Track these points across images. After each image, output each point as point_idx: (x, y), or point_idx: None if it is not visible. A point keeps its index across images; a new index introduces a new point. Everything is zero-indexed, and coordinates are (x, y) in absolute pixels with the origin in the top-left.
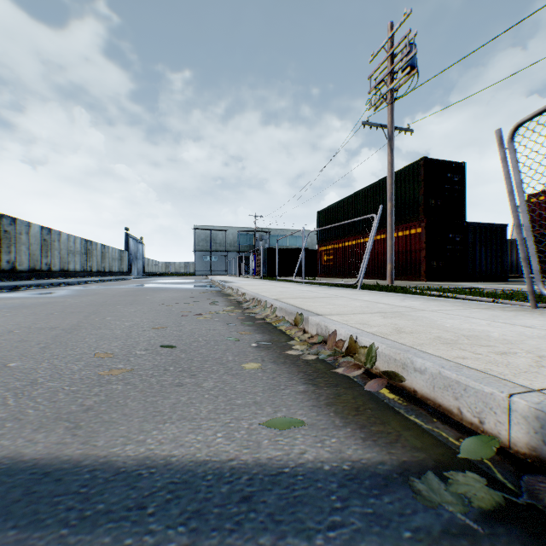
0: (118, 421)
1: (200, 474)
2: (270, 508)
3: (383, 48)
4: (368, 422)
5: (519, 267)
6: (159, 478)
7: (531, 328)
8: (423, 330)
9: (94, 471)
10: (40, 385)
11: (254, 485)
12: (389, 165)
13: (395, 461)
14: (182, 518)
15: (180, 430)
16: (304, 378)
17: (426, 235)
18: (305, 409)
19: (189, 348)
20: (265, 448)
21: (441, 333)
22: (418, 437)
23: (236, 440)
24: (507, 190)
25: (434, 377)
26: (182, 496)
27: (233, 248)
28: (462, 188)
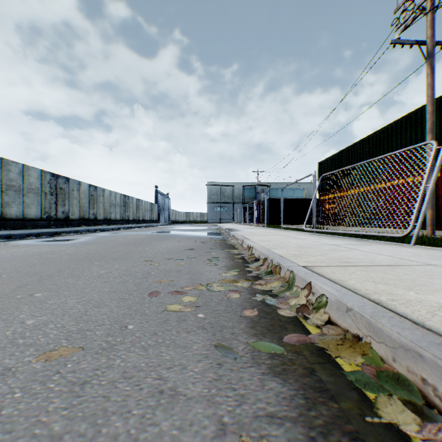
0: None
1: None
2: None
3: None
4: None
5: None
6: None
7: None
8: None
9: None
10: None
11: None
12: (428, 89)
13: None
14: None
15: None
16: None
17: None
18: None
19: None
20: None
21: None
22: None
23: None
24: None
25: None
26: None
27: (238, 200)
28: None
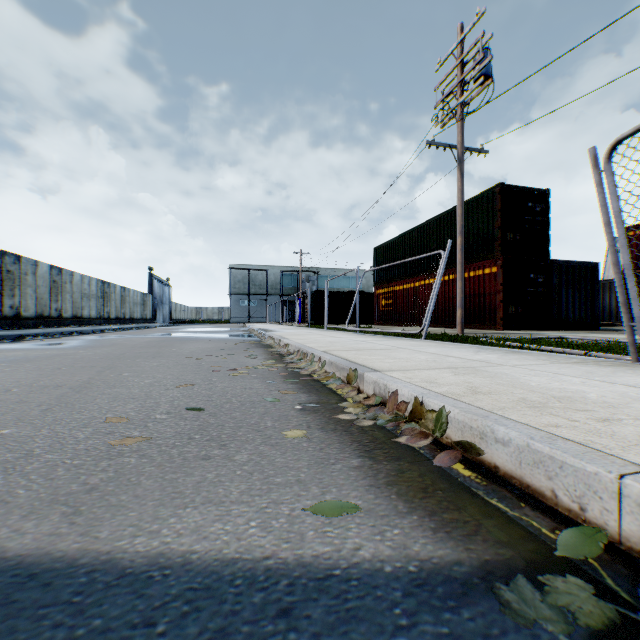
0: (127, 504)
1: (226, 578)
2: (315, 626)
3: (452, 54)
4: (440, 507)
5: (612, 313)
6: (175, 582)
7: (636, 388)
8: (504, 390)
9: (92, 572)
10: (36, 457)
11: (295, 593)
12: (459, 193)
13: (475, 560)
14: (202, 639)
15: (204, 517)
16: (359, 449)
17: (502, 276)
18: (361, 489)
19: (220, 411)
20: (310, 542)
21: (526, 393)
22: (503, 527)
23: (274, 531)
24: (602, 221)
25: (521, 450)
26: (203, 609)
27: (275, 291)
28: (546, 220)
